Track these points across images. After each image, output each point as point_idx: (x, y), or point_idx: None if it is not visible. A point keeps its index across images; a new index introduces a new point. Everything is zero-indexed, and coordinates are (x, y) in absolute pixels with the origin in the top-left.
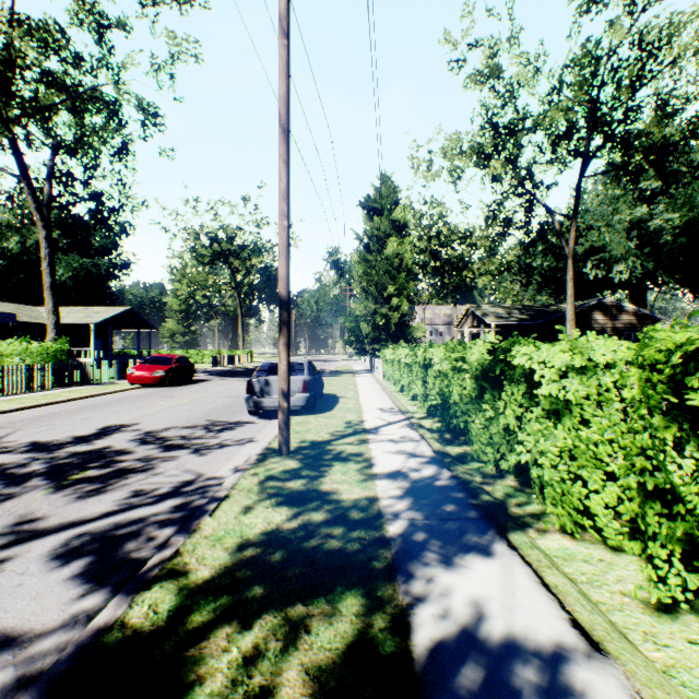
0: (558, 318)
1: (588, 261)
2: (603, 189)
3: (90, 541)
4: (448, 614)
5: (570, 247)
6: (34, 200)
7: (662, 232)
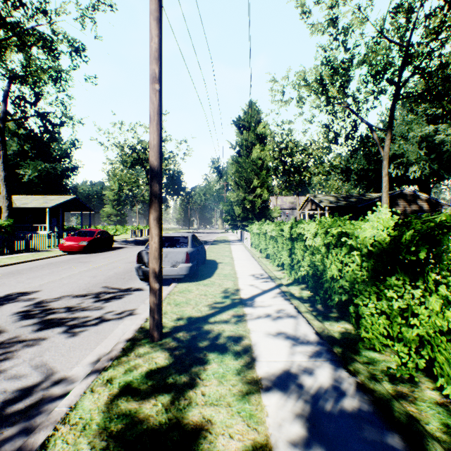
0: (372, 203)
1: (391, 164)
2: (400, 115)
3: None
4: None
5: (385, 151)
6: None
7: (444, 143)
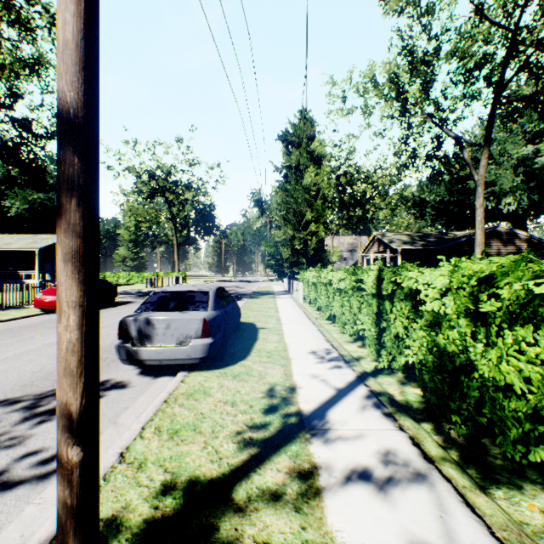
0: (457, 244)
1: None
2: None
3: None
4: None
5: (481, 174)
6: None
7: None
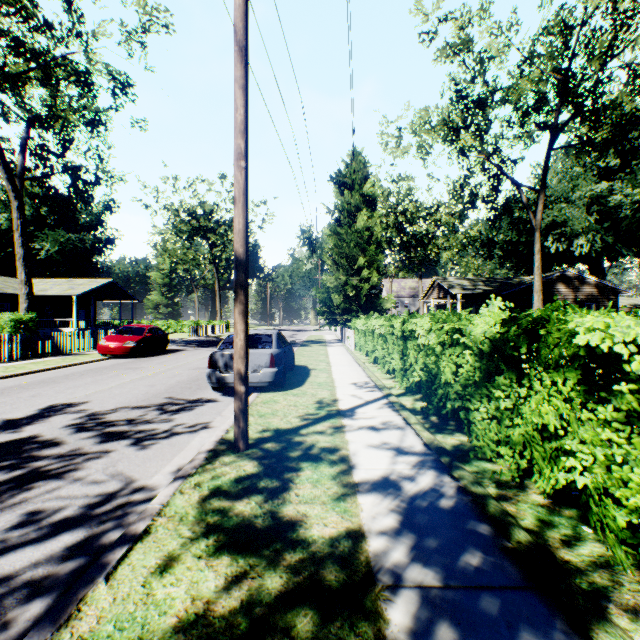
0: (522, 289)
1: (549, 235)
2: (562, 167)
3: None
4: None
5: (538, 219)
6: (5, 170)
7: (622, 206)
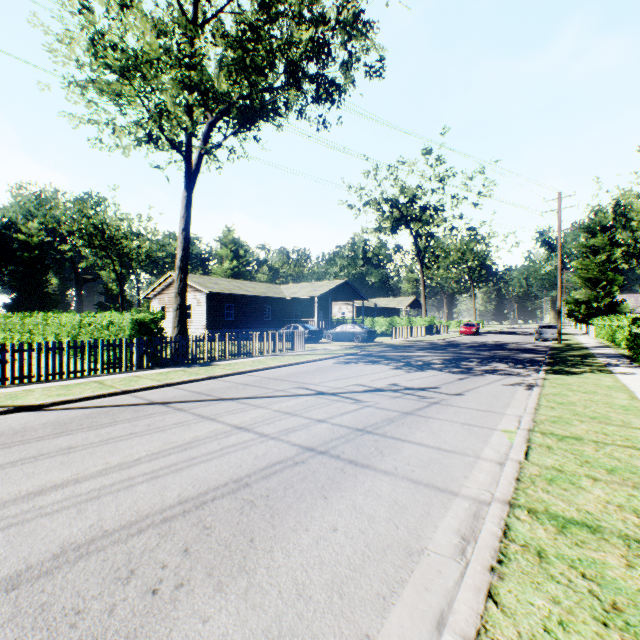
0: None
1: None
2: None
3: (534, 346)
4: (593, 348)
5: None
6: (420, 264)
7: None
